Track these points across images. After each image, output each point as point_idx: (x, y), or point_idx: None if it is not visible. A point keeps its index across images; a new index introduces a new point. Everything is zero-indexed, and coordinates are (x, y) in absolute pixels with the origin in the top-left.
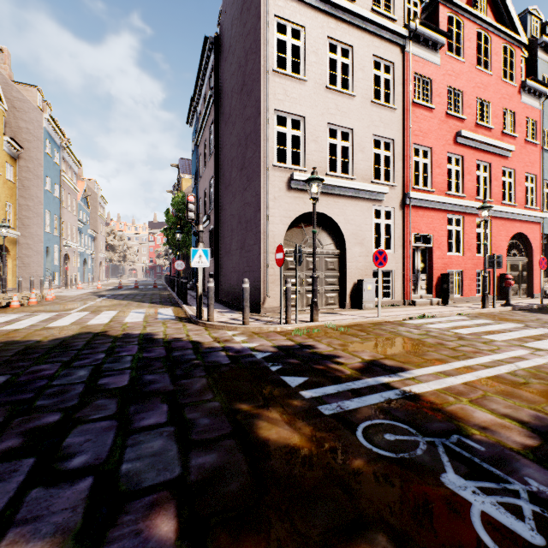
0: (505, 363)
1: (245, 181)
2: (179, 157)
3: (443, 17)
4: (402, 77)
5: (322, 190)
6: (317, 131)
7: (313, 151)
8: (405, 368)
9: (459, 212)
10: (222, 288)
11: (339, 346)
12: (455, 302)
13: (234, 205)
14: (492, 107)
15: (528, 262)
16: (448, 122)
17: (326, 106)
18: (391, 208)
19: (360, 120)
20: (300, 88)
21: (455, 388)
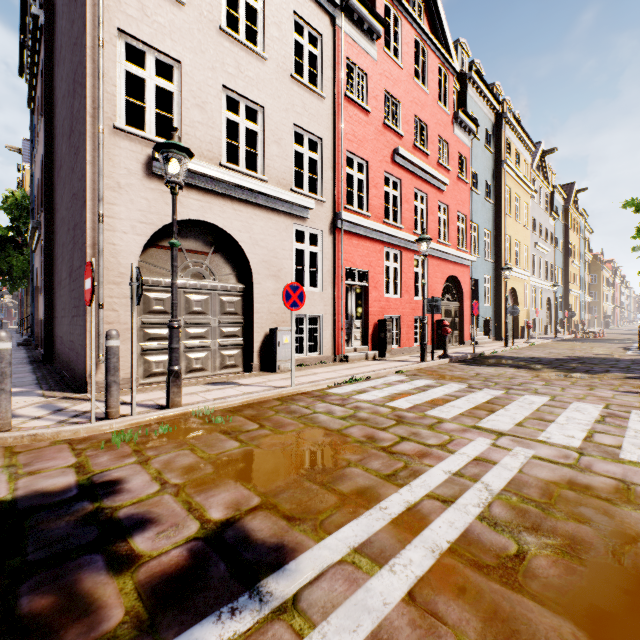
0: (469, 482)
1: (72, 154)
2: (23, 138)
3: (380, 3)
4: (332, 58)
5: (212, 187)
6: (204, 92)
7: (198, 123)
8: (289, 548)
9: (397, 246)
10: (55, 345)
11: (180, 475)
12: (393, 354)
13: (64, 201)
14: (429, 131)
15: (460, 307)
16: (385, 135)
17: (221, 58)
18: (319, 231)
19: (274, 97)
20: (171, 11)
21: (390, 638)
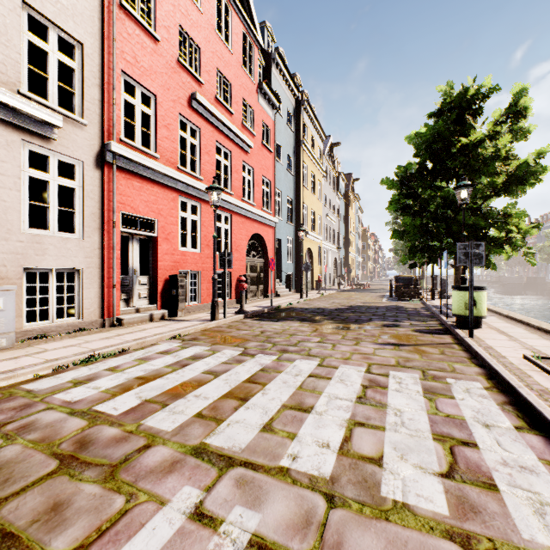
0: None
1: None
2: None
3: None
4: None
5: None
6: None
7: None
8: None
9: (196, 197)
10: None
11: None
12: (190, 312)
13: None
14: (233, 90)
15: (265, 264)
16: (181, 74)
17: None
18: (77, 161)
19: None
20: None
21: None
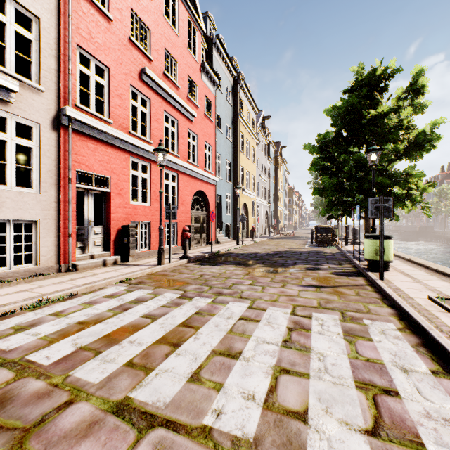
0: None
1: None
2: None
3: None
4: None
5: None
6: None
7: None
8: None
9: (146, 158)
10: None
11: None
12: (141, 257)
13: None
14: (180, 68)
15: (207, 216)
16: (132, 51)
17: None
18: (34, 123)
19: None
20: None
21: None
